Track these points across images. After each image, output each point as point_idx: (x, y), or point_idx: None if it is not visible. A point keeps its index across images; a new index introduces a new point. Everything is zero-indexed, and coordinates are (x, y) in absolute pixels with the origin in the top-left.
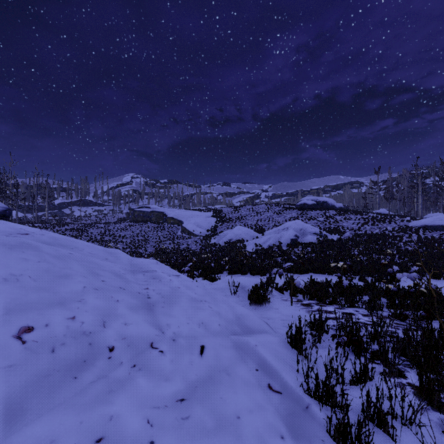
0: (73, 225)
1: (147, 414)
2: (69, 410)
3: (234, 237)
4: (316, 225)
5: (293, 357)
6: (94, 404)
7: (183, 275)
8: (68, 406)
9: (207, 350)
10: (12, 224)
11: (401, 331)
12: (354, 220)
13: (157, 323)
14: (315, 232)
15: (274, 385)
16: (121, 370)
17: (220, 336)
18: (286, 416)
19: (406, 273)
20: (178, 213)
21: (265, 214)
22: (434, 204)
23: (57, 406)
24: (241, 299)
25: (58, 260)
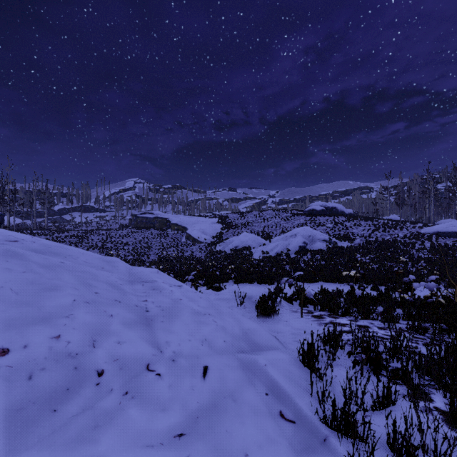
0: (73, 231)
1: (138, 455)
2: (43, 453)
3: (241, 244)
4: (325, 231)
5: (306, 378)
6: (75, 443)
7: (186, 286)
8: (42, 447)
9: (210, 372)
10: (1, 230)
11: (421, 346)
12: (364, 226)
13: (155, 341)
14: (324, 238)
15: (286, 412)
16: (111, 399)
17: (226, 354)
18: (301, 451)
19: (423, 283)
20: (182, 219)
21: (272, 220)
22: (446, 210)
23: (29, 449)
24: (247, 310)
25: (47, 270)
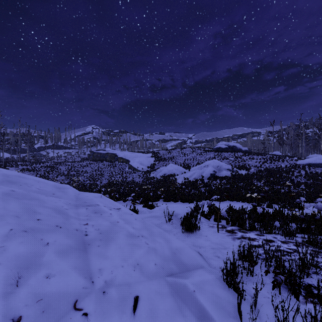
0: (47, 163)
1: None
2: None
3: (168, 172)
4: (229, 163)
5: (231, 301)
6: None
7: (123, 208)
8: None
9: (141, 303)
10: None
11: (321, 260)
12: (256, 159)
13: (88, 269)
14: (228, 168)
15: None
16: None
17: (156, 278)
18: None
19: (312, 204)
20: (126, 154)
21: (190, 155)
22: (313, 148)
23: None
24: (174, 226)
25: None
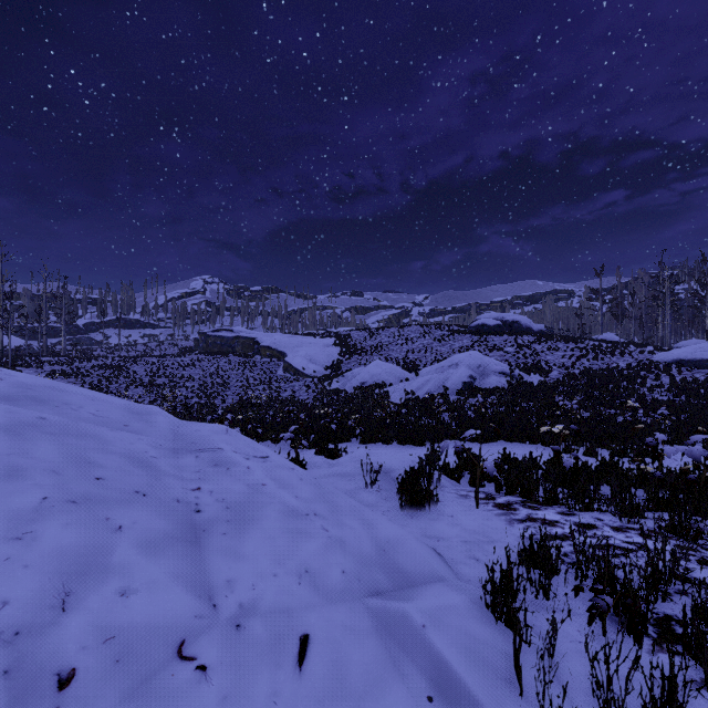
0: (105, 359)
1: None
2: None
3: (370, 379)
4: (503, 359)
5: (502, 647)
6: None
7: (275, 456)
8: None
9: (314, 649)
10: None
11: (696, 567)
12: (563, 351)
13: (204, 580)
14: (502, 370)
15: None
16: None
17: (346, 601)
18: None
19: (681, 447)
20: (279, 339)
21: (419, 341)
22: (690, 325)
23: None
24: (384, 495)
25: (2, 435)
